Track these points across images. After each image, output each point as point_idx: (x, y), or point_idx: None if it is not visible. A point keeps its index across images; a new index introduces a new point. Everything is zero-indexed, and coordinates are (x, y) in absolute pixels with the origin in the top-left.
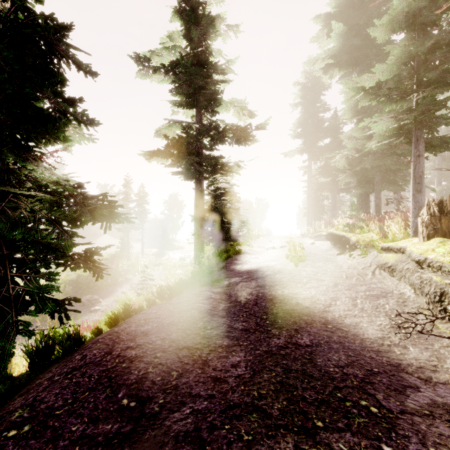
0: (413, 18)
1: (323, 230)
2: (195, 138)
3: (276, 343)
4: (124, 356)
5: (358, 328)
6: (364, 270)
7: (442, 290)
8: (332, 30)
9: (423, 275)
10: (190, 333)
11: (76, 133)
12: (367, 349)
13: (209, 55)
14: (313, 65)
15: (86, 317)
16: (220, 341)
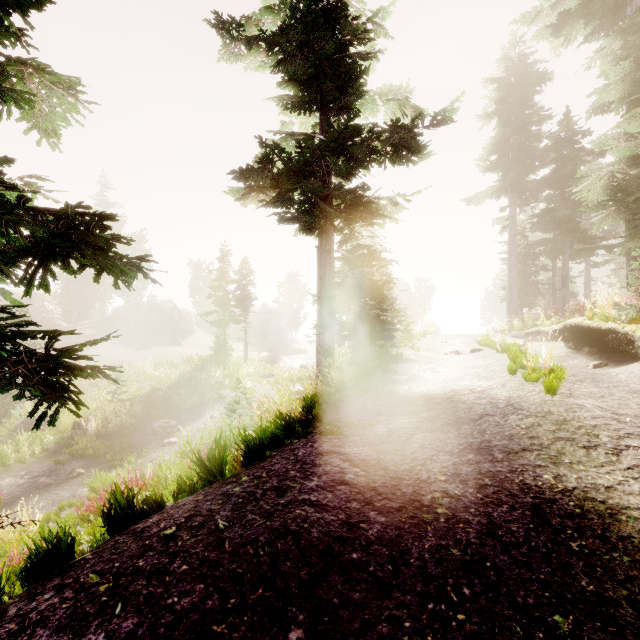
0: None
1: (542, 324)
2: (316, 151)
3: None
4: None
5: None
6: None
7: None
8: None
9: None
10: None
11: (49, 89)
12: None
13: (343, 10)
14: (533, 21)
15: (156, 454)
16: None
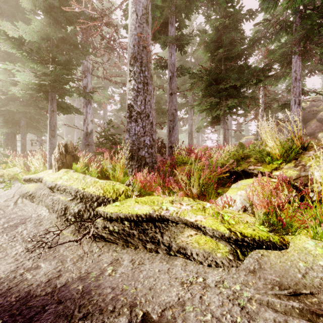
0: (49, 9)
1: None
2: None
3: None
4: None
5: None
6: (7, 202)
7: (66, 205)
8: None
9: (54, 197)
10: None
11: None
12: None
13: None
14: None
15: None
16: None
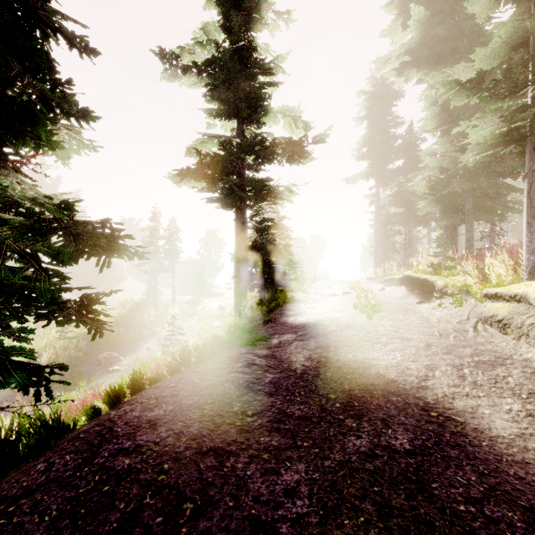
0: None
1: (395, 273)
2: (235, 155)
3: (356, 446)
4: (111, 468)
5: (477, 416)
6: (461, 324)
7: None
8: (408, 19)
9: None
10: (220, 423)
11: (72, 138)
12: (505, 458)
13: (254, 51)
14: (385, 64)
15: (103, 379)
16: (266, 438)
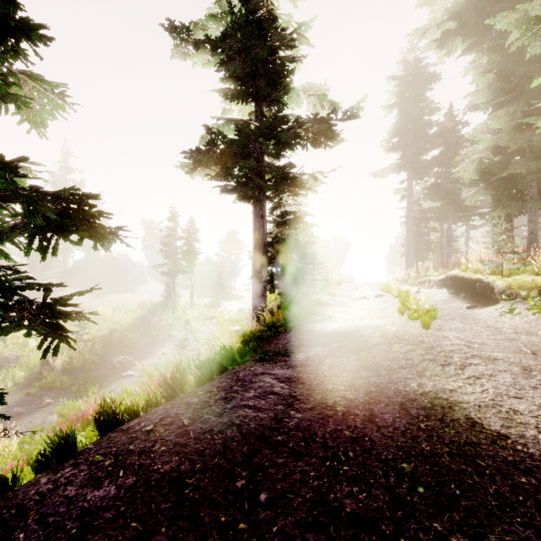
0: None
1: (432, 274)
2: (252, 136)
3: None
4: None
5: None
6: None
7: None
8: None
9: None
10: (209, 523)
11: (41, 92)
12: None
13: (274, 21)
14: (423, 36)
15: (115, 385)
16: None
